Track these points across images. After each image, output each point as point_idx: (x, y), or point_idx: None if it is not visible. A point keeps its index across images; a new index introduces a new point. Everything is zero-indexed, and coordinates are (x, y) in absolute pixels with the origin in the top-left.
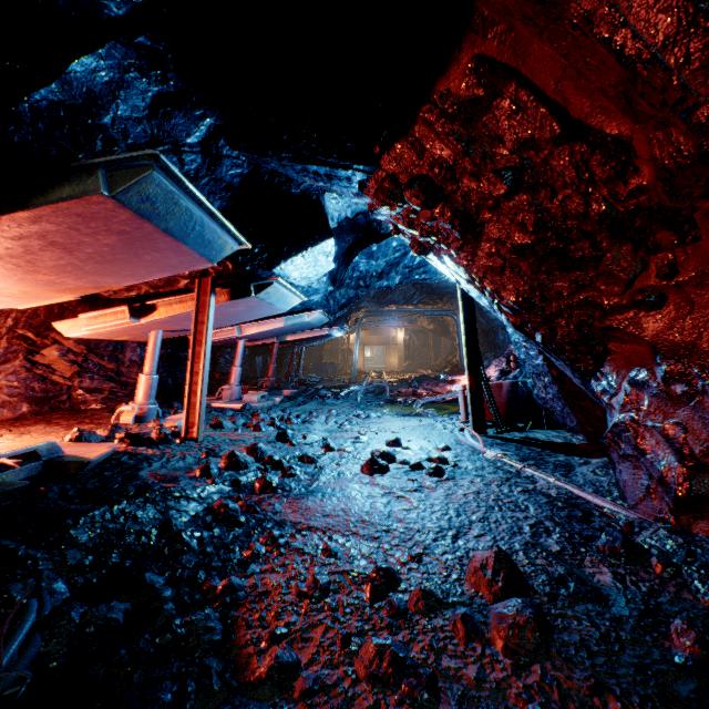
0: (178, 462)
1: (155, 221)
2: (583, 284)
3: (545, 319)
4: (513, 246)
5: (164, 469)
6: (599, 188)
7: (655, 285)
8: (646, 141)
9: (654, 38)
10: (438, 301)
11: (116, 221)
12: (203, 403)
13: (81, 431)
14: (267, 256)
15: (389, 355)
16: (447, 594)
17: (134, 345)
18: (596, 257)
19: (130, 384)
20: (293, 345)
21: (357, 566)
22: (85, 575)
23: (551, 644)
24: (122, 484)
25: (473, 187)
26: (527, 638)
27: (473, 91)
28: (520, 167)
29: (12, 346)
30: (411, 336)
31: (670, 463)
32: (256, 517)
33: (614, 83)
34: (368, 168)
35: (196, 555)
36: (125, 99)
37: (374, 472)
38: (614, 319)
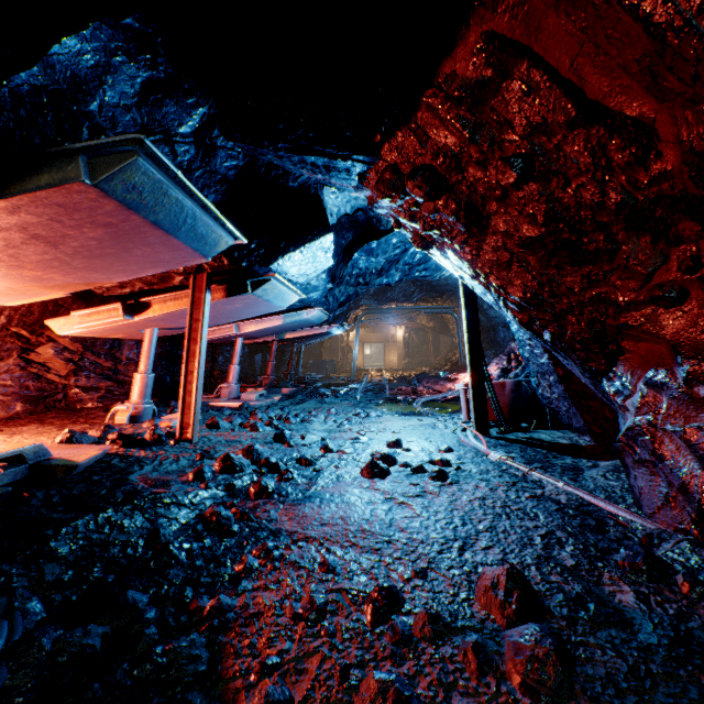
0: (171, 465)
1: (143, 212)
2: (596, 279)
3: (554, 316)
4: (521, 239)
5: (156, 472)
6: (617, 176)
7: (676, 279)
8: (671, 122)
9: (688, 1)
10: (437, 299)
11: (101, 212)
12: (198, 403)
13: (72, 432)
14: (264, 252)
15: (388, 352)
16: (455, 617)
17: (131, 343)
18: (611, 250)
19: (127, 383)
20: (292, 342)
21: (356, 583)
22: (64, 592)
23: (574, 679)
24: (110, 490)
25: (479, 177)
26: (548, 674)
27: (481, 72)
28: (530, 154)
29: (6, 344)
30: (410, 333)
31: (693, 471)
32: (250, 526)
33: (638, 57)
34: (368, 159)
35: (184, 569)
36: (113, 84)
37: (375, 476)
38: (629, 316)
